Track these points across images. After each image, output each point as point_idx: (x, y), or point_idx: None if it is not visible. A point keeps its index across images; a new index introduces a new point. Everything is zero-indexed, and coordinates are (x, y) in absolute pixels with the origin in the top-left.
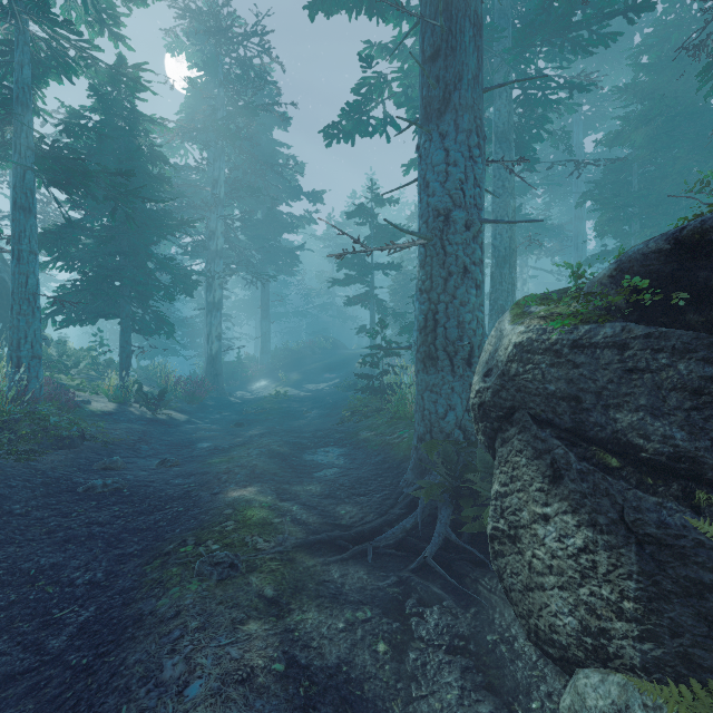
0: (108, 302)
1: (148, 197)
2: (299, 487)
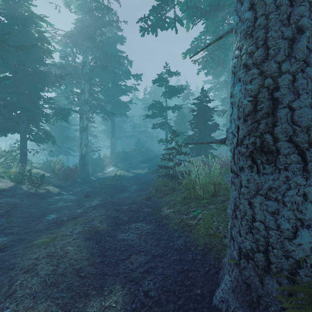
0: (14, 123)
1: (39, 63)
2: (95, 304)
